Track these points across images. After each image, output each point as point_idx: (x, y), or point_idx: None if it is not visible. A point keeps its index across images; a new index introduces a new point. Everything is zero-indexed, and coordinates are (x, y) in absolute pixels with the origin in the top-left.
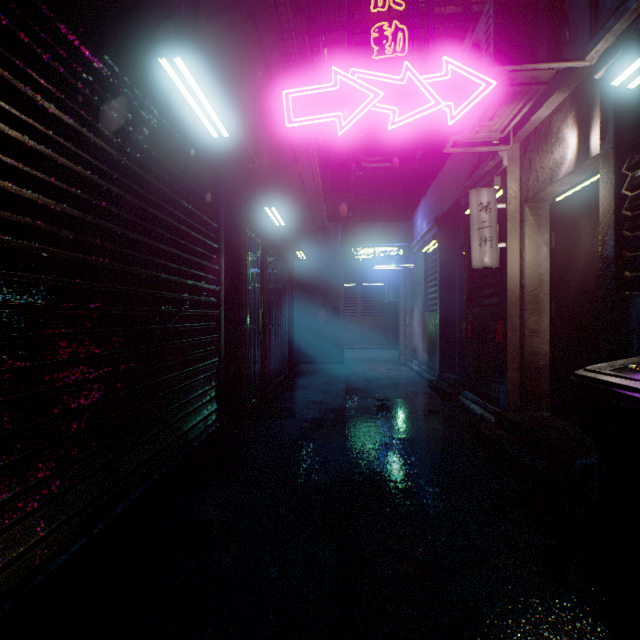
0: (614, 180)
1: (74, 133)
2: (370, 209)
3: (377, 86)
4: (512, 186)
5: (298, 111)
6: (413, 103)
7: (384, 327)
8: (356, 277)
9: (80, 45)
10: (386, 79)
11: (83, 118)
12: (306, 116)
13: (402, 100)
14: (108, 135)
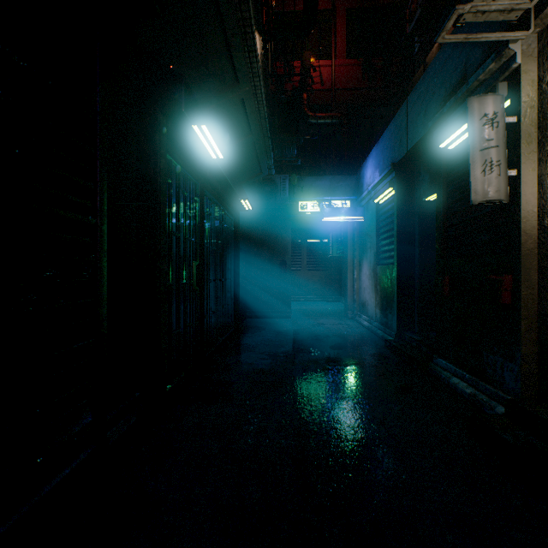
0: None
1: None
2: (317, 164)
3: None
4: (528, 91)
5: None
6: None
7: (328, 281)
8: (301, 233)
9: None
10: None
11: None
12: None
13: None
14: None
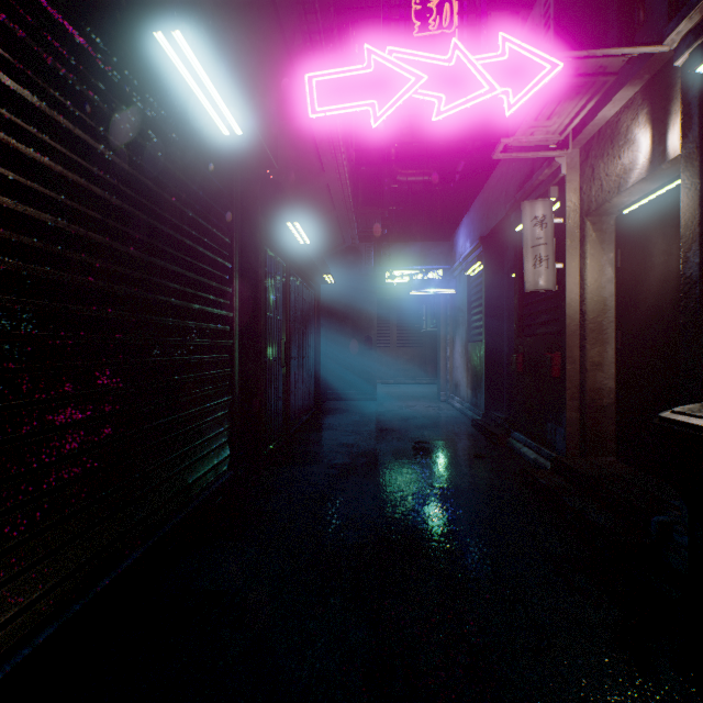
0: (699, 185)
1: (41, 116)
2: (406, 228)
3: (419, 68)
4: (571, 197)
5: (324, 98)
6: (463, 89)
7: (421, 359)
8: (390, 304)
9: (49, 7)
10: (430, 60)
11: (54, 99)
12: (333, 104)
13: (449, 85)
14: (89, 123)
